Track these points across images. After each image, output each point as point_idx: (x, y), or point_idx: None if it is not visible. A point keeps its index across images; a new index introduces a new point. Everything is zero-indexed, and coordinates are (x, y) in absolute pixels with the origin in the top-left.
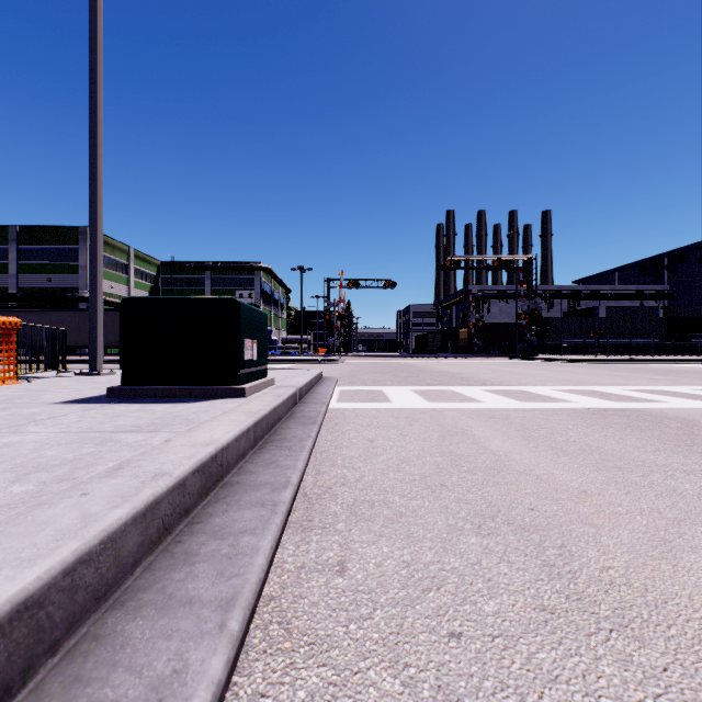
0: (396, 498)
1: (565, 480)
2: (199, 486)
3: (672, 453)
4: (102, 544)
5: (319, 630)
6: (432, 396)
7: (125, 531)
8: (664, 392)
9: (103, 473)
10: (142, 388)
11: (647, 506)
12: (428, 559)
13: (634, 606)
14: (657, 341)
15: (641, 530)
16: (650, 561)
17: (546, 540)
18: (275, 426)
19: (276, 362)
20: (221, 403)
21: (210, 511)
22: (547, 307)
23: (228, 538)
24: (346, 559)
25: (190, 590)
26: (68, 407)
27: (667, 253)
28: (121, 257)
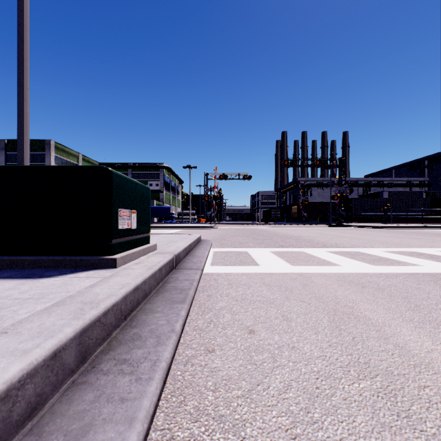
0: None
1: None
2: None
3: None
4: None
5: None
6: (291, 258)
7: None
8: None
9: None
10: (9, 259)
11: None
12: None
13: None
14: (423, 214)
15: None
16: None
17: None
18: (138, 307)
19: (172, 228)
20: (80, 277)
21: None
22: (349, 192)
23: None
24: None
25: None
26: None
27: (427, 157)
28: (73, 159)
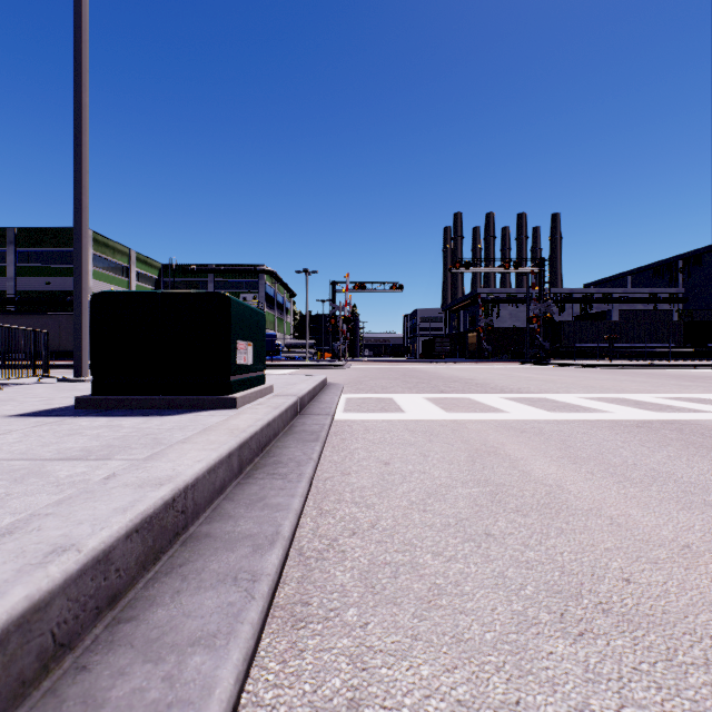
0: (428, 558)
1: (651, 527)
2: (139, 552)
3: None
4: None
5: None
6: (449, 405)
7: None
8: (703, 400)
9: None
10: (115, 398)
11: None
12: (499, 697)
13: None
14: (673, 346)
15: None
16: None
17: (676, 648)
18: (270, 444)
19: (280, 367)
20: (205, 416)
21: (152, 594)
22: (558, 311)
23: (167, 657)
24: (361, 697)
25: None
26: (19, 421)
27: (681, 256)
28: (121, 259)
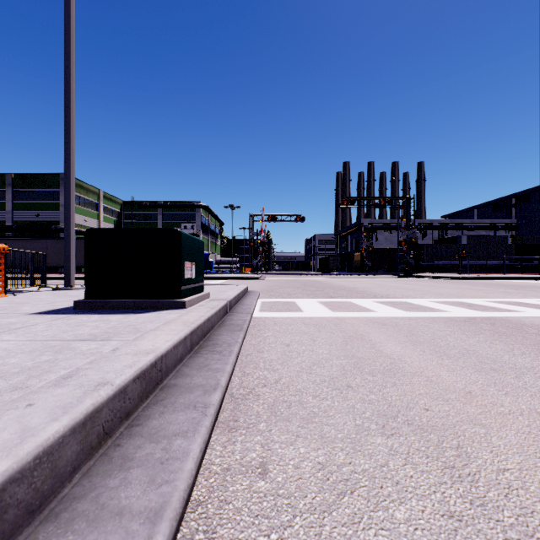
0: (310, 398)
1: (451, 382)
2: (139, 391)
3: (536, 356)
4: (37, 459)
5: (242, 539)
6: (335, 306)
7: (63, 442)
8: (518, 303)
9: (52, 382)
10: (101, 301)
11: (526, 406)
12: (340, 461)
13: (535, 512)
14: (507, 262)
15: (525, 430)
16: (539, 462)
17: (444, 440)
18: (209, 332)
19: (212, 279)
20: (165, 313)
21: (148, 413)
22: (422, 236)
23: (162, 441)
24: (267, 461)
25: (122, 499)
26: (40, 317)
27: (514, 195)
28: (92, 197)
